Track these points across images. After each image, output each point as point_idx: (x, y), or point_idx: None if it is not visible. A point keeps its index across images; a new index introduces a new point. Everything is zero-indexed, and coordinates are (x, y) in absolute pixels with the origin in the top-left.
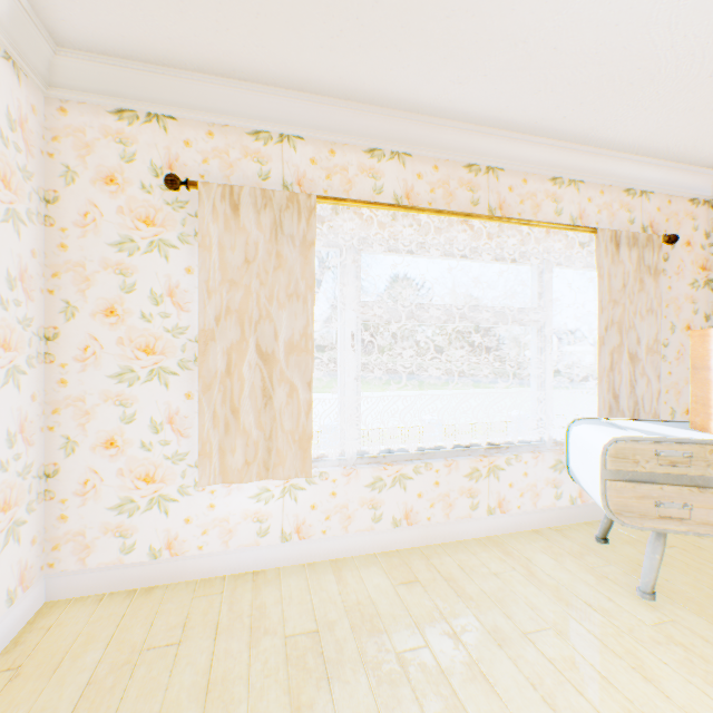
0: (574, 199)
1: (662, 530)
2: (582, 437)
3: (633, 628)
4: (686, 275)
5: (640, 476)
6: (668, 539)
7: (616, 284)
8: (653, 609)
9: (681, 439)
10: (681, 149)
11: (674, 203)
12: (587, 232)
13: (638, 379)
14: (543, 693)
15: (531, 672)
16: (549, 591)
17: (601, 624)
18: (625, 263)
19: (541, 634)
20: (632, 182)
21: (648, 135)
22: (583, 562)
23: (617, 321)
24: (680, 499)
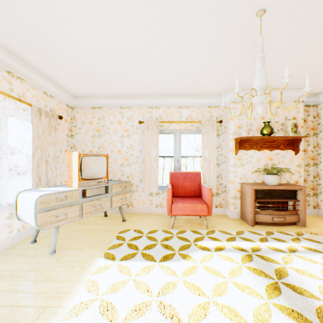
0: (21, 87)
1: (59, 226)
2: (26, 198)
3: (49, 267)
4: (66, 132)
5: (51, 208)
6: (60, 229)
7: (41, 131)
8: (56, 256)
9: (65, 191)
10: (64, 86)
11: (62, 104)
12: (27, 104)
13: (50, 170)
14: (9, 321)
15: (2, 318)
16: (9, 277)
17: (36, 274)
18: (44, 123)
19: (6, 298)
20: (47, 90)
21: (53, 75)
22: (26, 255)
23: (41, 146)
24: (64, 212)
